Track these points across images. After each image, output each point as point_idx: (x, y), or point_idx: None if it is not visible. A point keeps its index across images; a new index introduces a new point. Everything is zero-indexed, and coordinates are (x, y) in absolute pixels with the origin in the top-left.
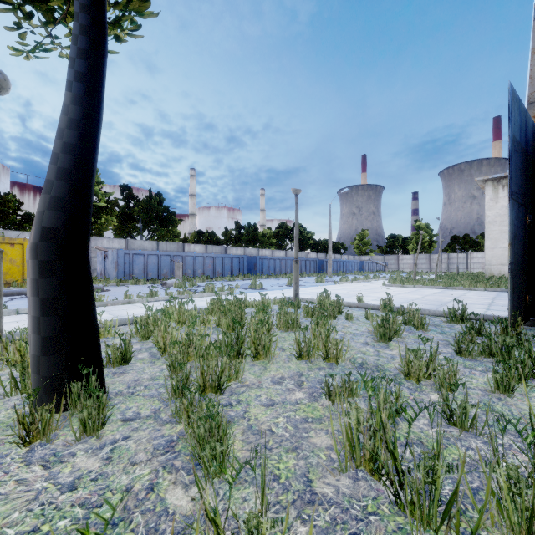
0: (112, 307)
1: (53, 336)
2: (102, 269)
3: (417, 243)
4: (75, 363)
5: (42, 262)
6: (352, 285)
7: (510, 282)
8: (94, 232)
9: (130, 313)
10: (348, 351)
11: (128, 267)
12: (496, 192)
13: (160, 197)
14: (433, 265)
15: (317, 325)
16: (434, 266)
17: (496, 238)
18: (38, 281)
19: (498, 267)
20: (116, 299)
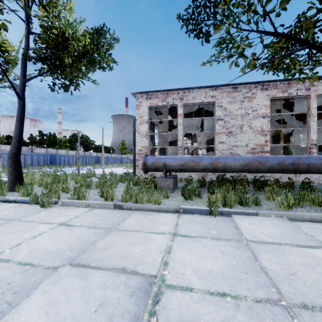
0: None
1: (16, 175)
2: None
3: None
4: (21, 181)
5: (13, 160)
6: (109, 169)
7: (133, 164)
8: None
9: None
10: None
11: None
12: None
13: None
14: None
15: None
16: None
17: None
18: (12, 164)
19: None
20: None
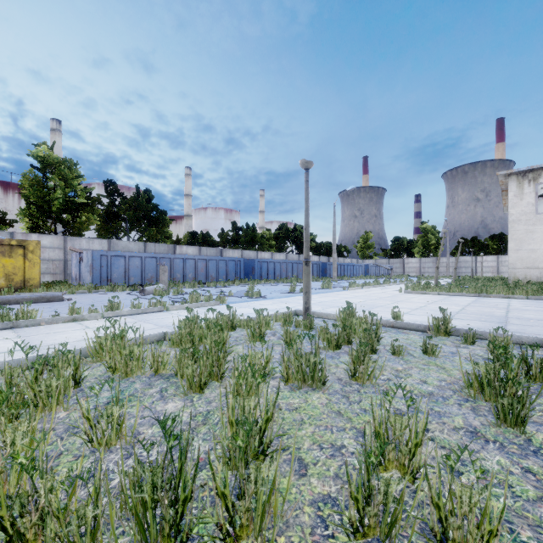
0: (44, 327)
1: None
2: (77, 273)
3: (423, 246)
4: None
5: None
6: (364, 292)
7: None
8: (73, 232)
9: (59, 339)
10: (461, 474)
11: (105, 271)
12: (522, 188)
13: (148, 194)
14: (440, 269)
15: (354, 374)
16: (441, 270)
17: (521, 239)
18: None
19: (523, 270)
20: (57, 315)
